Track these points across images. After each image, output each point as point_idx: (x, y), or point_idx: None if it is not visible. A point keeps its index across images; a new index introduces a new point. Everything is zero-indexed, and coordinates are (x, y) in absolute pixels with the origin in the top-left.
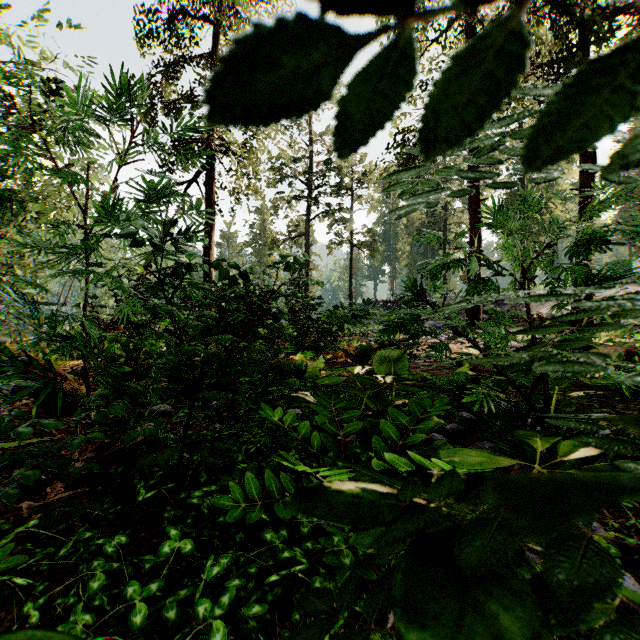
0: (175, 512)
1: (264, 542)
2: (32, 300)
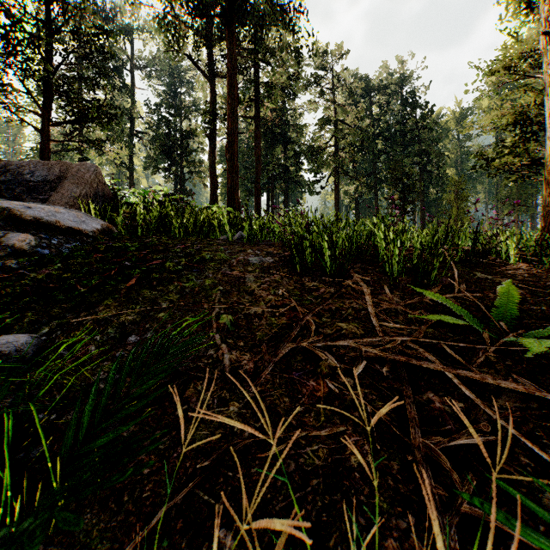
0: None
1: None
2: None
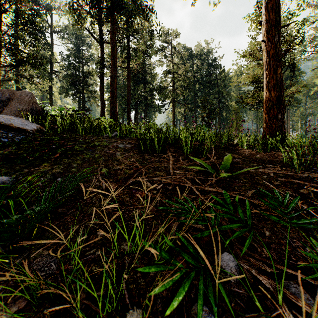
0: None
1: None
2: None
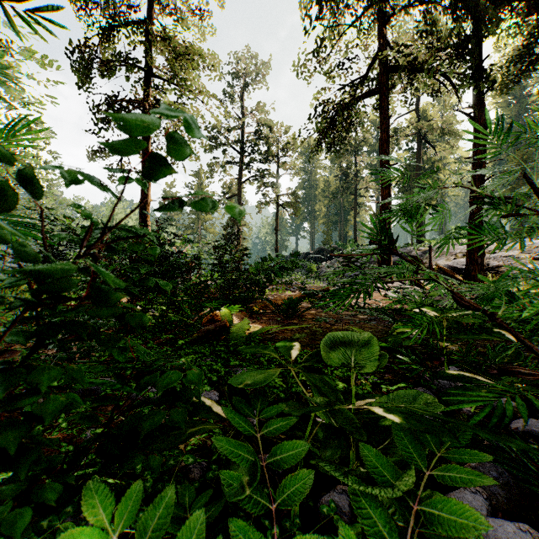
0: None
1: None
2: None
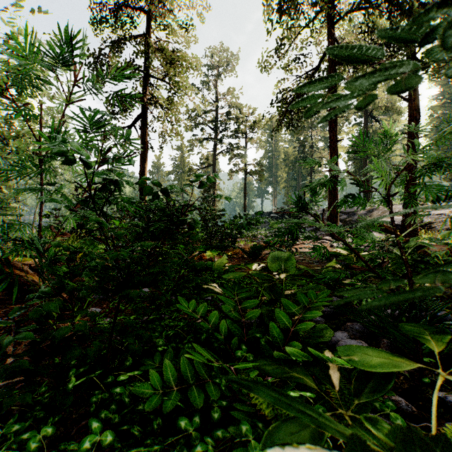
0: (102, 396)
1: (179, 429)
2: (15, 212)
